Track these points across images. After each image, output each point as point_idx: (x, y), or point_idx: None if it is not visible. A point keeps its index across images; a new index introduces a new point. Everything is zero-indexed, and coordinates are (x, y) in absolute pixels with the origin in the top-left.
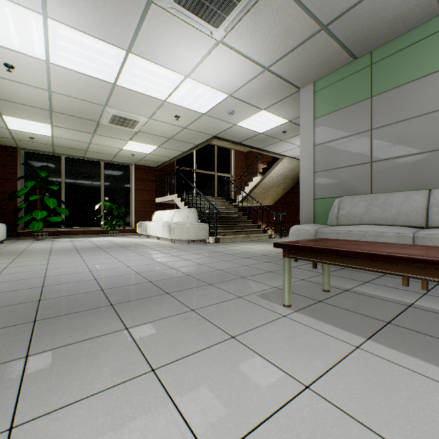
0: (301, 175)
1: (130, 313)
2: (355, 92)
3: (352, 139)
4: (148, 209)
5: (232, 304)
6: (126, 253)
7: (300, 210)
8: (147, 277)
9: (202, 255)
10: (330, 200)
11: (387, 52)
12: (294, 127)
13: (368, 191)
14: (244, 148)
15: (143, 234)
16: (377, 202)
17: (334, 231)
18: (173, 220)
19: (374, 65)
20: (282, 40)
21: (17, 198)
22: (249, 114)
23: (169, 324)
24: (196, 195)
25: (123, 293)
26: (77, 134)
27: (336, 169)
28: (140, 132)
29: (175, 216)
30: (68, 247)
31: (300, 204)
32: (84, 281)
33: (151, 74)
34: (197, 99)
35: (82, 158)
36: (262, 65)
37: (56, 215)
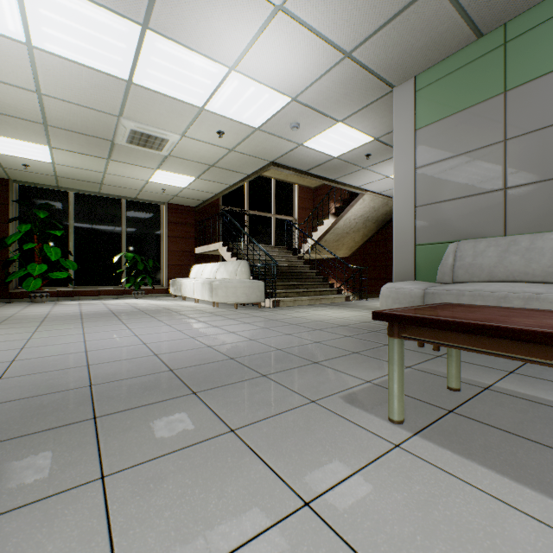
0: (396, 211)
1: (121, 436)
2: (479, 87)
3: (475, 156)
4: (185, 262)
5: (302, 416)
6: (148, 322)
7: (395, 261)
8: (168, 362)
9: (255, 325)
10: (439, 246)
11: (532, 22)
12: (382, 149)
13: (499, 232)
14: (312, 179)
15: (177, 296)
16: (517, 247)
17: (454, 291)
18: (216, 276)
19: (510, 44)
20: (373, 4)
21: (9, 247)
22: (320, 129)
23: (186, 465)
24: (247, 243)
25: (121, 394)
26: (86, 160)
27: (449, 201)
28: (171, 157)
29: (220, 271)
30: (72, 313)
31: (395, 253)
32: (68, 369)
33: (181, 65)
34: (248, 106)
35: (97, 194)
36: (341, 49)
37: (62, 270)
